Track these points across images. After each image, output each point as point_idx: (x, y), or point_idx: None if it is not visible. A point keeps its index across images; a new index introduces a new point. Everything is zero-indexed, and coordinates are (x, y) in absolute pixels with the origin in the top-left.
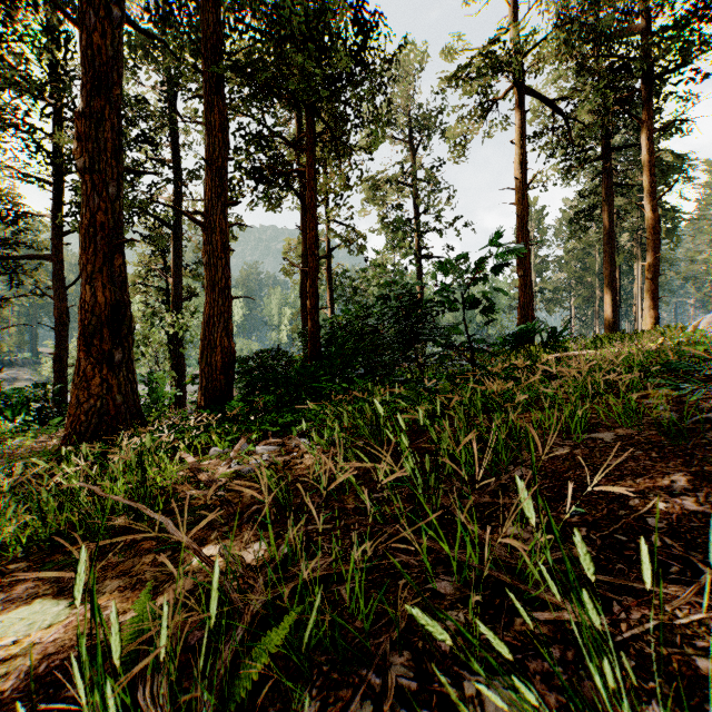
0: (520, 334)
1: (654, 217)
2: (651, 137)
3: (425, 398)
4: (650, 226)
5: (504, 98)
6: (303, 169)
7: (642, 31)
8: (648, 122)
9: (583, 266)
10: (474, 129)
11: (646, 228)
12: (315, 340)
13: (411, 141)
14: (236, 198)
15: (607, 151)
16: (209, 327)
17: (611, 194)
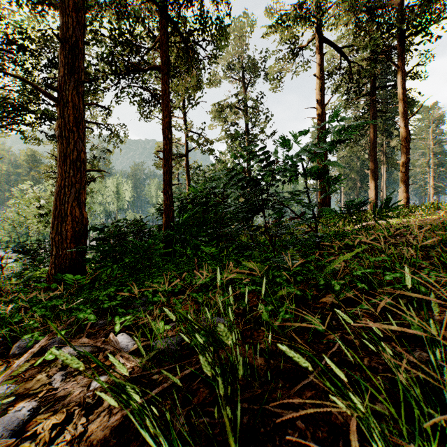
0: (355, 205)
1: (406, 131)
2: (404, 77)
3: (277, 275)
4: (403, 137)
5: (307, 48)
6: (158, 66)
7: (398, 6)
8: (402, 67)
9: (349, 167)
10: (287, 68)
11: (401, 138)
12: (169, 211)
13: (243, 81)
14: (100, 89)
15: (372, 89)
16: (60, 197)
17: (374, 117)
